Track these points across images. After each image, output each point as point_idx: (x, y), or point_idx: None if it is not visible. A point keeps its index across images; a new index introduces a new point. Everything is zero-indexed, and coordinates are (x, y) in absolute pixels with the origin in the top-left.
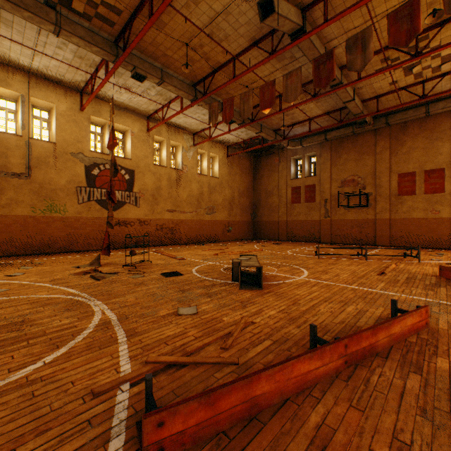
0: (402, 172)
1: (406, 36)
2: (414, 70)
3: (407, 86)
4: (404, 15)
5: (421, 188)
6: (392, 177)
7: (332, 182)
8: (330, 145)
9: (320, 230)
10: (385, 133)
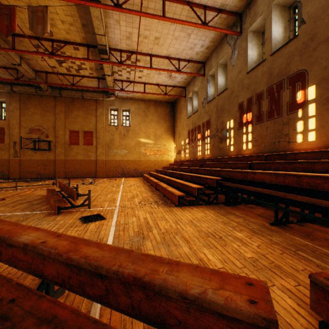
0: (72, 129)
1: (7, 29)
2: (64, 65)
3: (65, 74)
4: (6, 13)
5: (82, 141)
6: (67, 132)
7: (22, 128)
8: (19, 97)
9: (10, 168)
10: (62, 101)
